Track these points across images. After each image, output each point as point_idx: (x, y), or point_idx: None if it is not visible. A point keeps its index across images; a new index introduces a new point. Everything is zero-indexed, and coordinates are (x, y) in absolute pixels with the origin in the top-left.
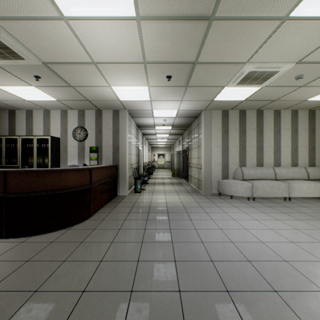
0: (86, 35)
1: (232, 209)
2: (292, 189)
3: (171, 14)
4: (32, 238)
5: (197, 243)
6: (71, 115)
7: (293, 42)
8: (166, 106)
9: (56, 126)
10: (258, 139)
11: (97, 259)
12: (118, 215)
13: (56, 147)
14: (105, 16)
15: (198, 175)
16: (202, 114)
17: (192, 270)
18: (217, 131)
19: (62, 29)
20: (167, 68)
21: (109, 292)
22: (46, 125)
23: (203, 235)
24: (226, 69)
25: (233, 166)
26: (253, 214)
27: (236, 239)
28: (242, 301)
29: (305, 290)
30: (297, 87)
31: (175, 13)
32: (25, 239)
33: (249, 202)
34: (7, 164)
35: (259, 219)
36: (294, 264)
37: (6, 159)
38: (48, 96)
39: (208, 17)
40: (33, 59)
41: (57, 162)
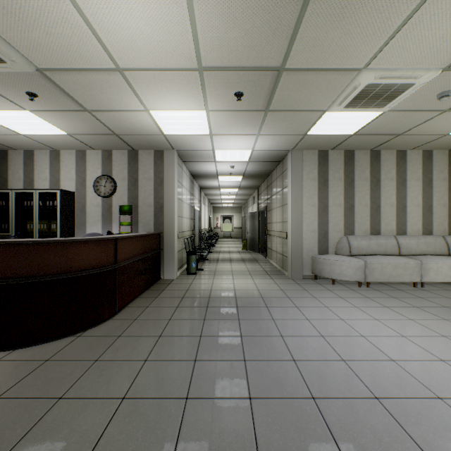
0: (101, 17)
1: (337, 302)
2: (426, 269)
3: None
4: (16, 352)
5: (286, 363)
6: (92, 158)
7: (445, 30)
8: (234, 144)
9: (69, 175)
10: (372, 194)
11: (116, 395)
12: (160, 312)
13: (69, 206)
14: None
15: (282, 248)
16: (289, 156)
17: (281, 418)
18: (311, 182)
19: (60, 5)
20: (237, 79)
21: None
22: (54, 173)
23: (295, 347)
24: (329, 81)
25: (335, 235)
26: (371, 310)
27: (350, 355)
28: None
29: None
30: (437, 112)
31: None
32: (4, 355)
33: (361, 289)
34: None
35: (381, 319)
36: None
37: None
38: (54, 127)
39: None
40: (20, 62)
41: (70, 228)
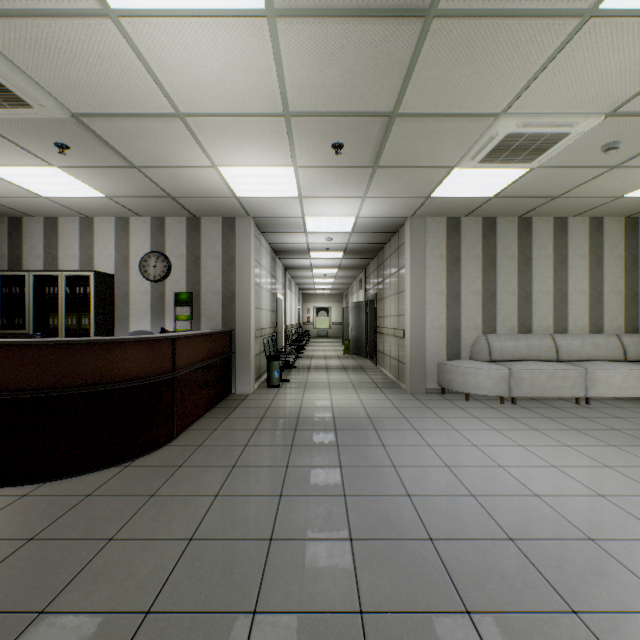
0: (160, 53)
1: (470, 423)
2: (592, 380)
3: (342, 4)
4: (47, 486)
5: (399, 499)
6: (137, 228)
7: (604, 68)
8: (332, 210)
9: (106, 251)
10: (521, 278)
11: (182, 536)
12: (232, 436)
13: (106, 294)
14: (200, 7)
15: (397, 352)
16: (407, 226)
17: (389, 562)
18: (438, 260)
19: (108, 39)
20: (335, 127)
21: (205, 615)
22: (85, 249)
23: (411, 479)
24: (458, 130)
25: (469, 333)
26: (514, 434)
27: (482, 490)
28: (501, 638)
29: (639, 610)
30: (604, 168)
31: (351, 2)
32: (32, 490)
33: (504, 407)
34: (5, 329)
35: (526, 445)
36: (609, 546)
37: (2, 318)
38: (88, 187)
39: (423, 11)
40: (51, 107)
41: (107, 324)
